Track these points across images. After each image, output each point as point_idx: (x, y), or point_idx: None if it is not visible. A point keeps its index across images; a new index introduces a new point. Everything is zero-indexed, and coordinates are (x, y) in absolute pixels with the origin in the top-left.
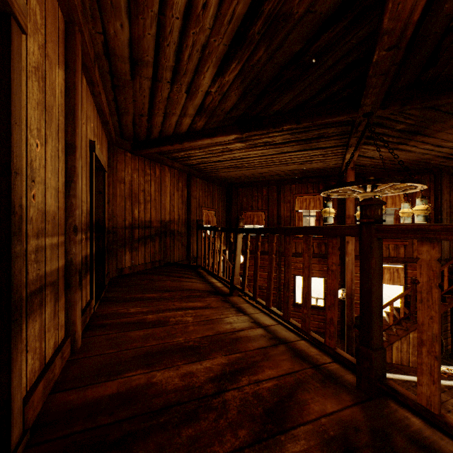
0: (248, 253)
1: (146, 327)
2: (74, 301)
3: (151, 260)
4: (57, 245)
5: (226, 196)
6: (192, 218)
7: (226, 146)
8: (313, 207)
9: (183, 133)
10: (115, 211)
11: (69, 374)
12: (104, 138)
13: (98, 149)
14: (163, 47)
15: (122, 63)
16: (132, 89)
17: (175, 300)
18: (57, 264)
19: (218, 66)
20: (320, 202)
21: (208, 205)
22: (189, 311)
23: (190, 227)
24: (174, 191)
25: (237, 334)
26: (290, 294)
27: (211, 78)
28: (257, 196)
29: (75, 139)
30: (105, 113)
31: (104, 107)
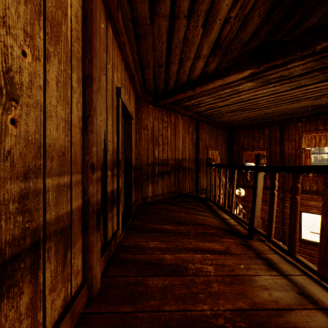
0: (276, 194)
1: (164, 273)
2: (91, 244)
3: (167, 191)
4: (69, 185)
5: (228, 138)
6: (199, 157)
7: (235, 88)
8: (325, 143)
9: (195, 79)
10: (141, 152)
11: None
12: (131, 92)
13: (124, 96)
14: None
15: (142, 3)
16: (151, 36)
17: (191, 237)
18: (69, 206)
19: None
20: None
21: (213, 146)
22: (207, 255)
23: (198, 164)
24: (185, 135)
25: (286, 317)
26: None
27: None
28: (258, 136)
29: (92, 70)
30: (130, 67)
31: (129, 60)
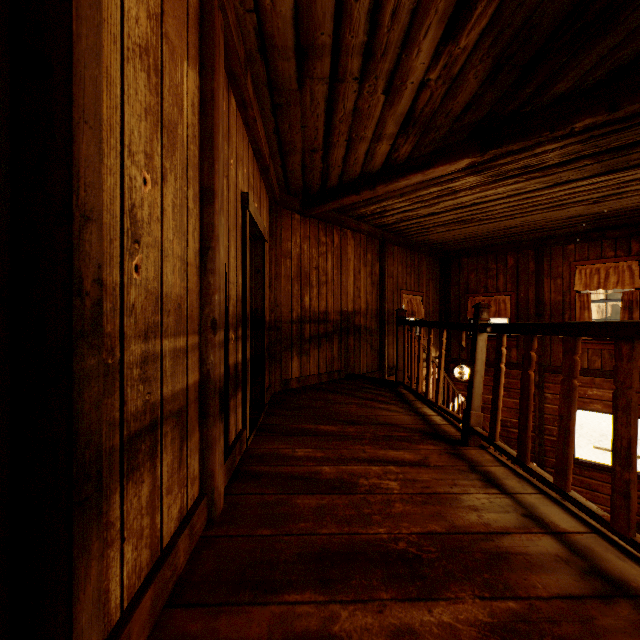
0: (503, 370)
1: (321, 490)
2: (212, 440)
3: (326, 369)
4: (185, 350)
5: (440, 272)
6: (386, 307)
7: (446, 185)
8: (616, 283)
9: (376, 171)
10: (279, 299)
11: (199, 567)
12: (264, 194)
13: (254, 206)
14: (348, 8)
15: (285, 60)
16: (299, 107)
17: (366, 442)
18: (185, 380)
19: (447, 18)
20: (633, 273)
21: (411, 287)
22: (391, 467)
23: (384, 321)
24: (360, 267)
25: (497, 542)
26: (634, 477)
27: (431, 52)
28: (495, 269)
29: (213, 181)
30: (263, 154)
31: (262, 144)
